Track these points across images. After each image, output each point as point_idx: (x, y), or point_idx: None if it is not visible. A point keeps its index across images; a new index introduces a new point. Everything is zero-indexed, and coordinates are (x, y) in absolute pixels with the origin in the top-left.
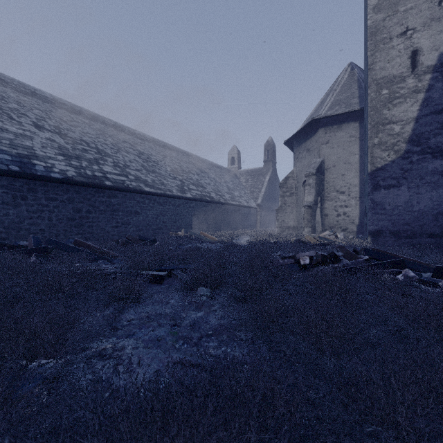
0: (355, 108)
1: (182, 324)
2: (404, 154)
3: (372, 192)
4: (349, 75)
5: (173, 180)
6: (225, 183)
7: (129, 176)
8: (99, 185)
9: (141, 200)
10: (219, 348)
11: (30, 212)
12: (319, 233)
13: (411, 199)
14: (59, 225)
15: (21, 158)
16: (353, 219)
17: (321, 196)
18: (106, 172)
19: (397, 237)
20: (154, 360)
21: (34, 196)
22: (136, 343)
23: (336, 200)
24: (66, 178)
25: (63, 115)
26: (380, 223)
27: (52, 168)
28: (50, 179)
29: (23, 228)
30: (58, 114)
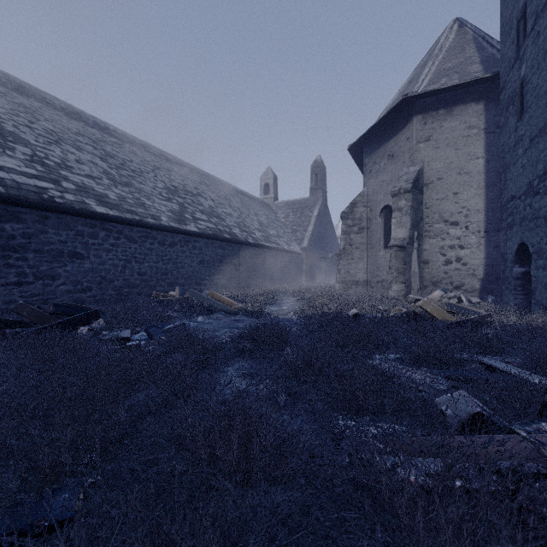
0: (481, 75)
1: None
2: None
3: None
4: (457, 34)
5: (165, 202)
6: (255, 217)
7: (64, 182)
8: None
9: (87, 230)
10: None
11: None
12: (416, 293)
13: None
14: None
15: None
16: (474, 268)
17: (419, 229)
18: (0, 166)
19: None
20: None
21: None
22: None
23: (444, 236)
24: None
25: None
26: None
27: None
28: None
29: None
30: None
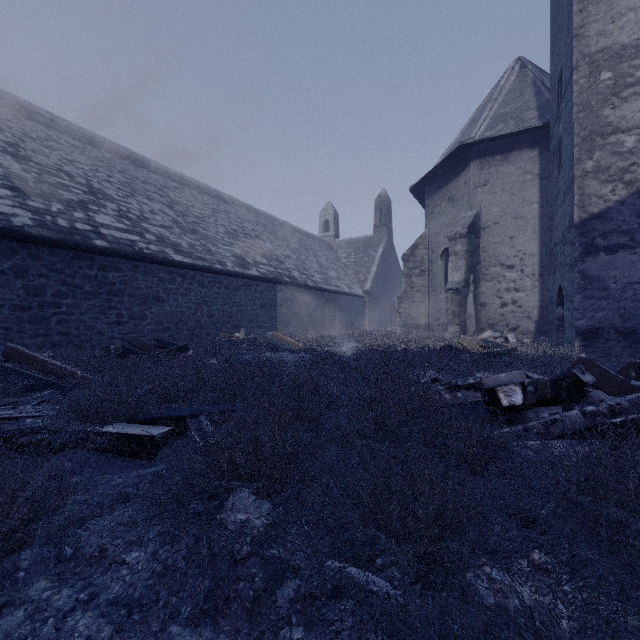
0: (533, 124)
1: None
2: None
3: (581, 258)
4: (518, 76)
5: (228, 247)
6: (314, 258)
7: (146, 234)
8: (81, 246)
9: (167, 277)
10: None
11: None
12: (472, 335)
13: None
14: None
15: None
16: (528, 310)
17: (475, 272)
18: (101, 224)
19: (631, 339)
20: None
21: None
22: None
23: (500, 279)
24: (8, 228)
25: (31, 129)
26: (597, 316)
27: None
28: None
29: None
30: (21, 126)
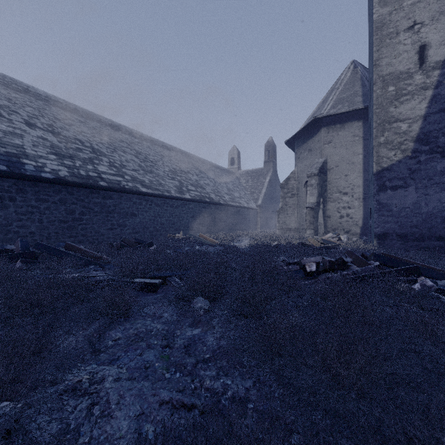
0: (359, 106)
1: (175, 345)
2: (412, 154)
3: (377, 193)
4: (352, 73)
5: (171, 180)
6: (225, 184)
7: (126, 176)
8: (93, 186)
9: (138, 201)
10: (217, 379)
11: (19, 214)
12: (321, 235)
13: (419, 200)
14: (50, 228)
15: (9, 157)
16: (356, 220)
17: (323, 197)
18: (101, 171)
19: (404, 240)
20: (138, 399)
21: (24, 197)
22: (119, 373)
23: (339, 201)
24: (58, 179)
25: (57, 113)
26: (386, 226)
27: (43, 168)
28: (41, 179)
29: (12, 230)
30: (52, 112)
